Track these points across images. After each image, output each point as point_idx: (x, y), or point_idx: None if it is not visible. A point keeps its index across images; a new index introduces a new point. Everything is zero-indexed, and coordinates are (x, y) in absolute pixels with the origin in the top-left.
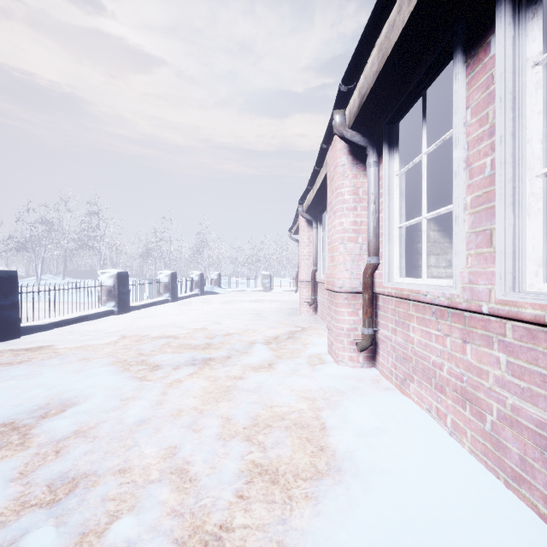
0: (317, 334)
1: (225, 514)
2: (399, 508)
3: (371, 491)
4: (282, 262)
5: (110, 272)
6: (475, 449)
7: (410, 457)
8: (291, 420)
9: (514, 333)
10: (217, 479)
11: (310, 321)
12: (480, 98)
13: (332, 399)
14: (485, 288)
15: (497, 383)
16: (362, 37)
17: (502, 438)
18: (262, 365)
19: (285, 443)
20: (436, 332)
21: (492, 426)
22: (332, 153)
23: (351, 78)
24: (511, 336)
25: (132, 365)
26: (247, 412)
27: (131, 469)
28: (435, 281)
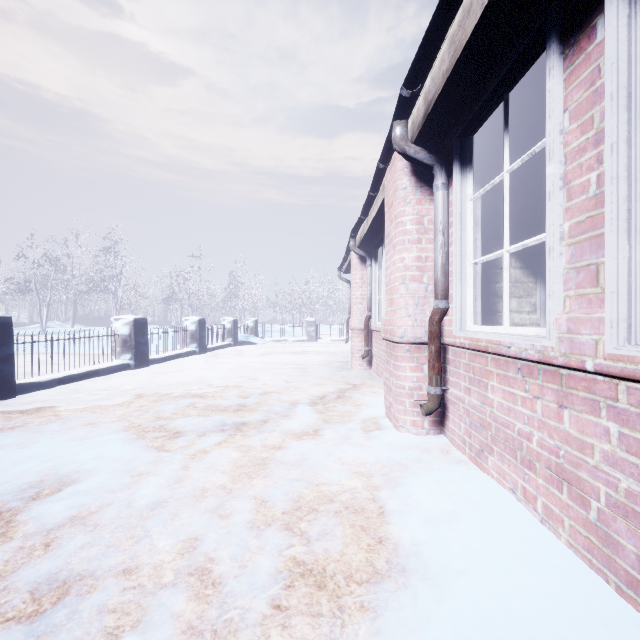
0: (372, 393)
1: (256, 632)
2: (482, 625)
3: (445, 600)
4: (330, 307)
5: (126, 318)
6: (575, 543)
7: (493, 553)
8: (342, 502)
9: (629, 397)
10: (248, 582)
11: (364, 377)
12: (582, 98)
13: (391, 475)
14: (589, 339)
15: (606, 460)
16: (430, 26)
17: (613, 532)
18: (306, 431)
19: (335, 533)
20: (522, 394)
21: (599, 516)
22: (391, 174)
23: (415, 79)
24: (625, 401)
25: (148, 431)
26: (287, 492)
27: (138, 569)
28: (521, 330)
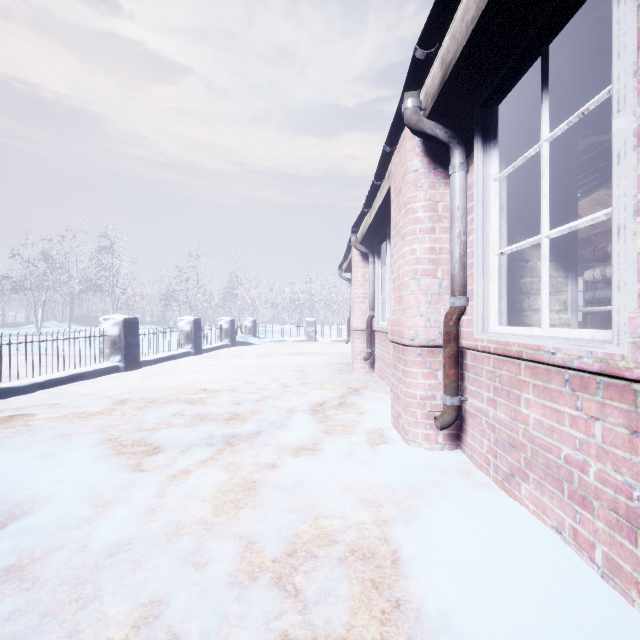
0: (376, 399)
1: None
2: None
3: None
4: (330, 307)
5: (115, 318)
6: None
7: (550, 630)
8: (347, 544)
9: None
10: None
11: (366, 381)
12: None
13: (405, 505)
14: None
15: None
16: None
17: None
18: (304, 446)
19: (339, 593)
20: (572, 412)
21: None
22: (400, 156)
23: (433, 35)
24: None
25: (126, 446)
26: (280, 529)
27: None
28: (567, 332)
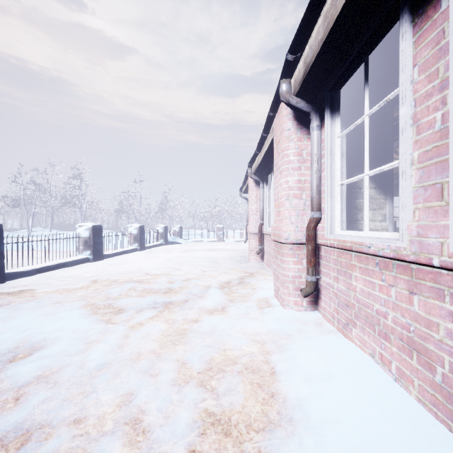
0: (264, 279)
1: None
2: None
3: (324, 446)
4: (233, 217)
5: (86, 225)
6: (423, 399)
7: (360, 406)
8: (243, 364)
9: None
10: (170, 431)
11: (258, 268)
12: (429, 55)
13: (280, 342)
14: (436, 241)
15: (449, 336)
16: (309, 4)
17: None
18: (216, 308)
19: (238, 389)
20: (380, 282)
21: (443, 379)
22: (279, 119)
23: (298, 47)
24: None
25: (100, 308)
26: (201, 356)
27: (86, 419)
28: (378, 234)
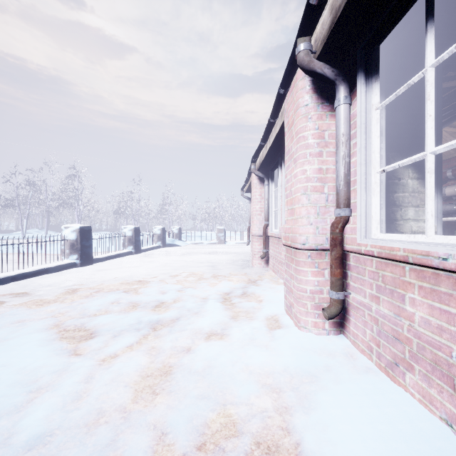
0: (271, 289)
1: None
2: None
3: None
4: (235, 218)
5: (73, 226)
6: None
7: None
8: (252, 435)
9: None
10: None
11: (263, 274)
12: None
13: (302, 390)
14: None
15: None
16: None
17: None
18: (215, 331)
19: None
20: None
21: None
22: (292, 95)
23: None
24: None
25: (69, 331)
26: (191, 418)
27: None
28: None
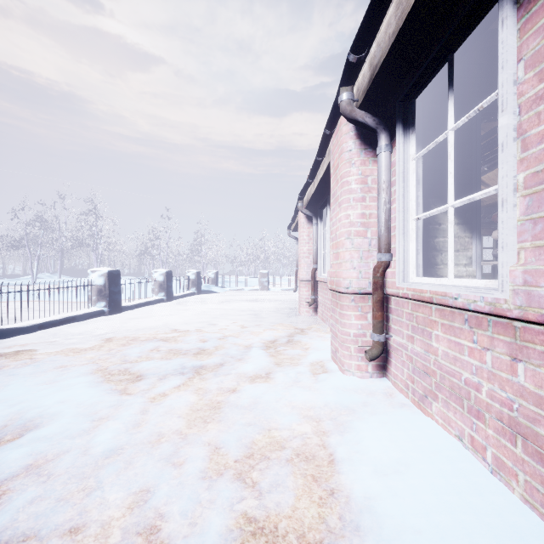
0: (318, 337)
1: None
2: None
3: None
4: (280, 261)
5: (101, 270)
6: (532, 500)
7: (448, 509)
8: (293, 449)
9: None
10: None
11: (310, 322)
12: (540, 44)
13: (340, 420)
14: None
15: None
16: None
17: None
18: (259, 374)
19: (286, 484)
20: (470, 344)
21: None
22: (337, 138)
23: (362, 44)
24: None
25: (114, 374)
26: (240, 438)
27: (85, 527)
28: (467, 282)
